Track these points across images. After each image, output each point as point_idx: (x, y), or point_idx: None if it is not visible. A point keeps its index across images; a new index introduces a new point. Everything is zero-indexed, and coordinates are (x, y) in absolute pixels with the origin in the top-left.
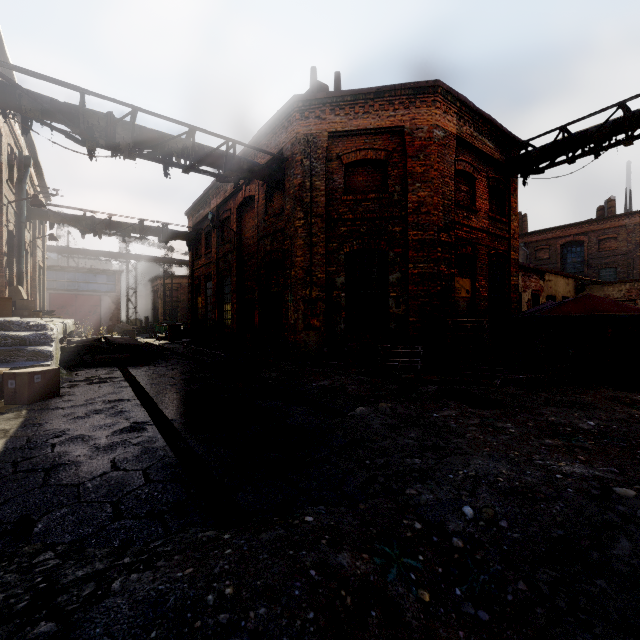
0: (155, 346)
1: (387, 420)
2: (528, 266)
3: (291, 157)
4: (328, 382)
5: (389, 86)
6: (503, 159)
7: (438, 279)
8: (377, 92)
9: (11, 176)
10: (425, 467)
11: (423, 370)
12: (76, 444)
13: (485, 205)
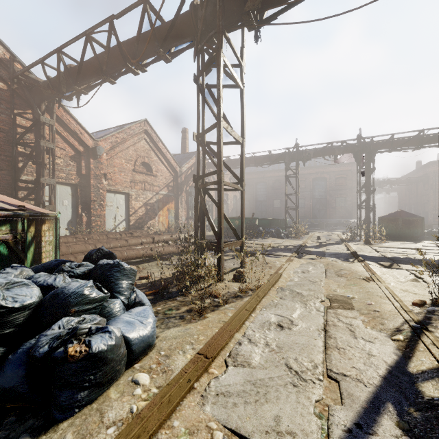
0: None
1: None
2: None
3: (429, 176)
4: None
5: None
6: None
7: None
8: None
9: None
10: None
11: None
12: None
13: None
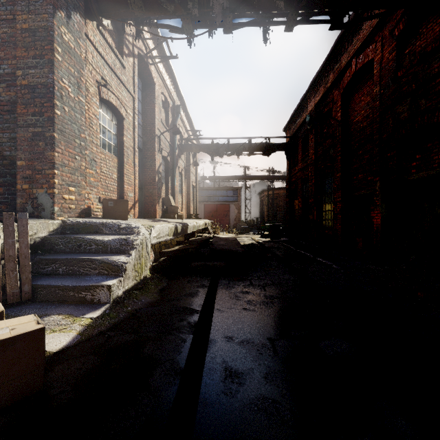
0: (256, 247)
1: None
2: None
3: None
4: None
5: None
6: None
7: None
8: None
9: (167, 119)
10: None
11: None
12: None
13: None
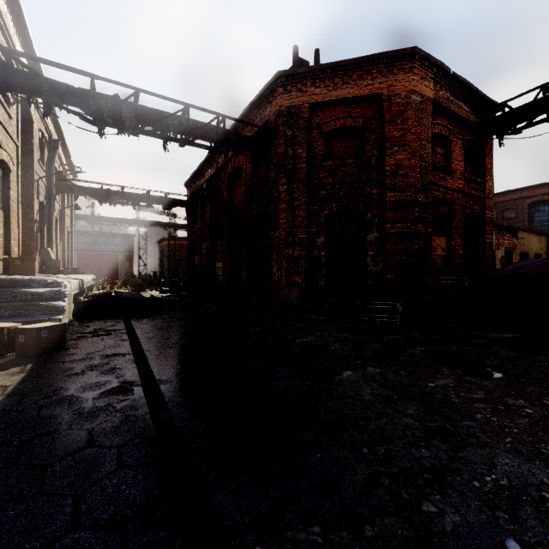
0: (157, 299)
1: (378, 389)
2: (502, 224)
3: (275, 128)
4: (311, 339)
5: (367, 56)
6: (478, 122)
7: (415, 238)
8: (355, 63)
9: (42, 156)
10: (437, 464)
11: (402, 326)
12: (62, 408)
13: (460, 166)
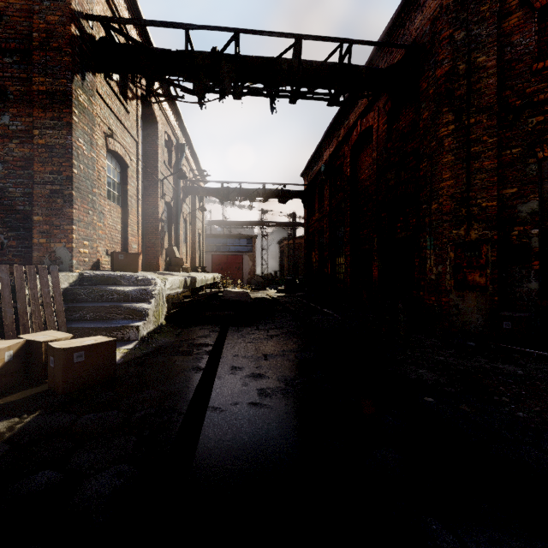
0: (267, 301)
1: None
2: None
3: (430, 41)
4: None
5: None
6: None
7: None
8: None
9: (170, 160)
10: None
11: None
12: None
13: None
